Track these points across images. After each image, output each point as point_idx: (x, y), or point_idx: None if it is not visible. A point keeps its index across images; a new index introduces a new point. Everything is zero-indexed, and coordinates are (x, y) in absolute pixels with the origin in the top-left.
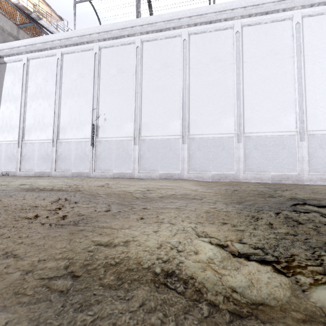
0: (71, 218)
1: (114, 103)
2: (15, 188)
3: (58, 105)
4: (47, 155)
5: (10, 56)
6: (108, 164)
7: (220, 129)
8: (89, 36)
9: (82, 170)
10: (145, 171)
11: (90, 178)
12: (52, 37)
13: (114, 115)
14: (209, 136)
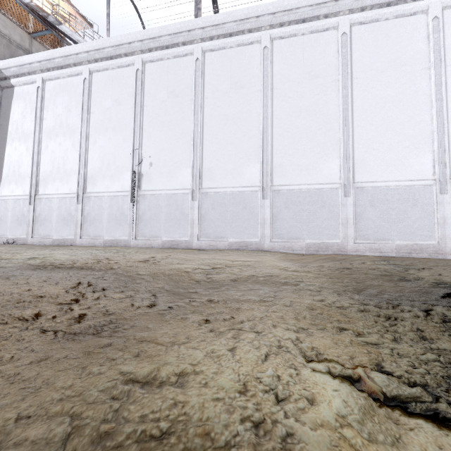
0: (92, 321)
1: (163, 141)
2: (19, 264)
3: (85, 145)
4: (70, 215)
5: (19, 76)
6: (155, 229)
7: (319, 176)
8: (128, 46)
9: (118, 237)
10: (208, 238)
11: (130, 248)
12: (77, 48)
13: (163, 158)
14: (302, 187)
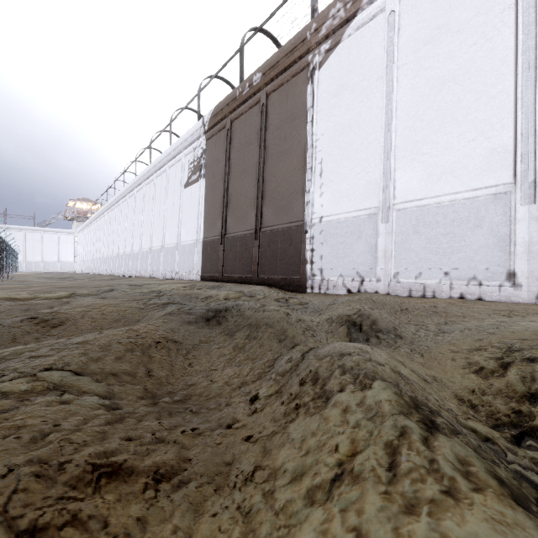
0: None
1: None
2: None
3: None
4: None
5: None
6: None
7: (37, 259)
8: None
9: None
10: None
11: None
12: None
13: None
14: (33, 261)
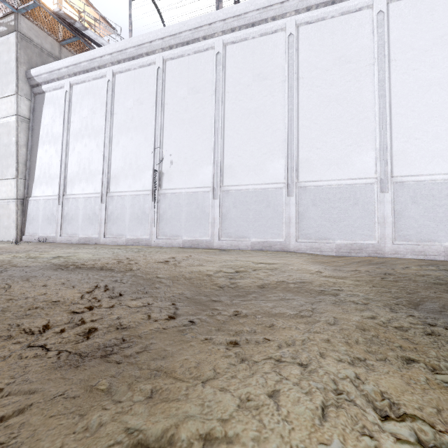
0: (102, 338)
1: (184, 139)
2: (43, 263)
3: (108, 145)
4: (94, 215)
5: (49, 82)
6: (176, 228)
7: (351, 171)
8: (149, 45)
9: (139, 236)
10: (229, 238)
11: (151, 248)
12: (101, 51)
13: (184, 156)
14: (331, 183)
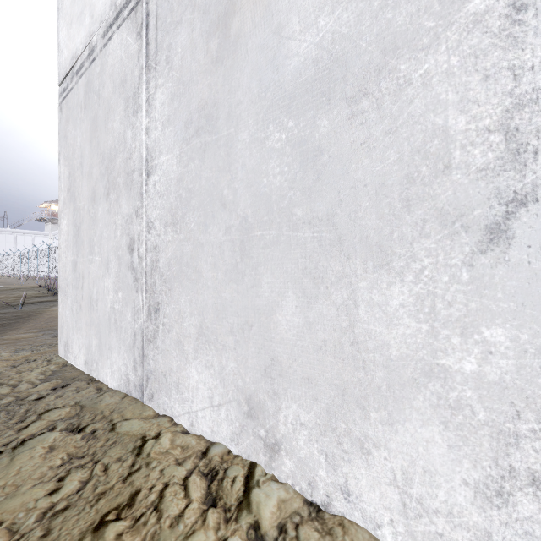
0: None
1: None
2: None
3: None
4: None
5: None
6: None
7: None
8: None
9: None
10: None
11: None
12: None
13: None
14: None
